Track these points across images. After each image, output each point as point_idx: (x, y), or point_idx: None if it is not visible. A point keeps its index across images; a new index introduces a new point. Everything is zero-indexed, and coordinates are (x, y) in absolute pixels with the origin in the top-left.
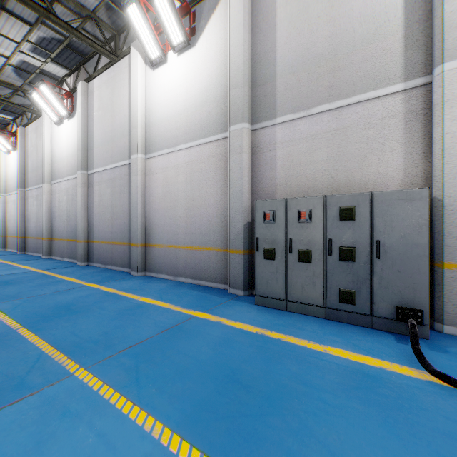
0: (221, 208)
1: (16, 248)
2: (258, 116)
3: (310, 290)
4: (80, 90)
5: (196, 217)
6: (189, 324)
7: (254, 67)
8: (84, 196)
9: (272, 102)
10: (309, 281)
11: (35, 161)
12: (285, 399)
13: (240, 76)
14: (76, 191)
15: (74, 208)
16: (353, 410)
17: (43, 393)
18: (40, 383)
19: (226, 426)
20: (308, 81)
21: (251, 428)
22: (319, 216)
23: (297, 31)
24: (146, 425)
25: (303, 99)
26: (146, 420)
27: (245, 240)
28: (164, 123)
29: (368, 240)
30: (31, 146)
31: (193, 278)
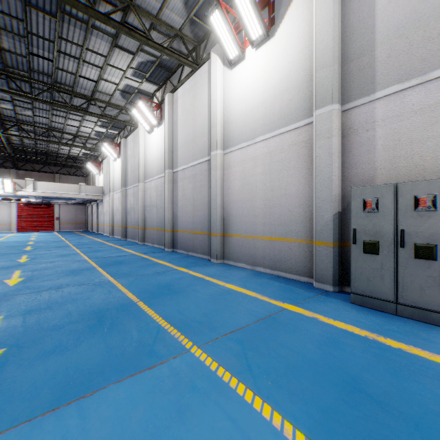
0: (303, 198)
1: (119, 235)
2: (351, 94)
3: (432, 294)
4: (167, 101)
5: (276, 207)
6: (283, 316)
7: (345, 41)
8: (170, 191)
9: (369, 75)
10: (431, 283)
11: (133, 165)
12: None
13: (328, 55)
14: (164, 187)
15: (162, 202)
16: None
17: (170, 363)
18: (165, 354)
19: None
20: (422, 41)
21: None
22: None
23: None
24: (274, 420)
25: (415, 64)
26: (273, 415)
27: (334, 232)
28: (242, 118)
29: None
30: (130, 153)
31: (272, 268)
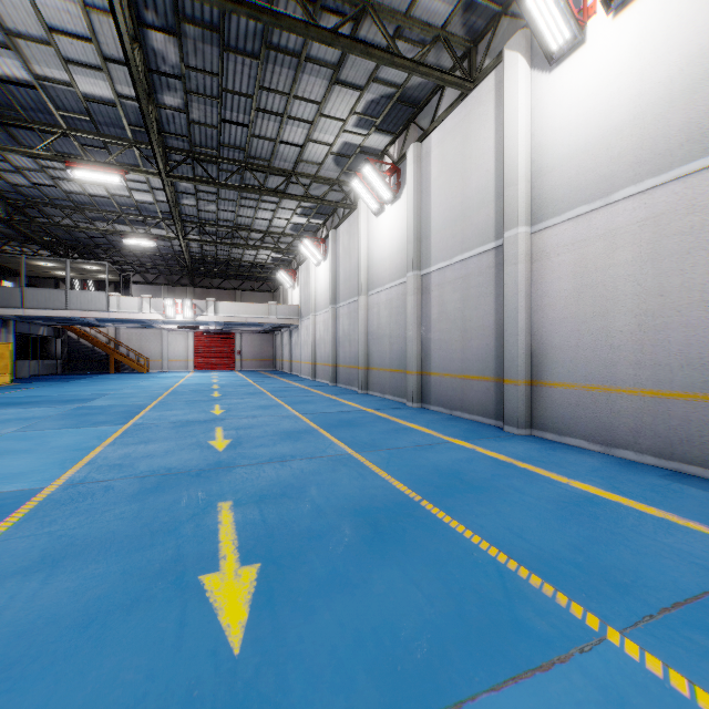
0: None
1: (325, 378)
2: None
3: None
4: (411, 156)
5: (671, 330)
6: None
7: None
8: (417, 307)
9: None
10: None
11: (347, 269)
12: None
13: None
14: (403, 301)
15: (400, 326)
16: None
17: (582, 665)
18: (553, 636)
19: None
20: None
21: None
22: None
23: None
24: None
25: None
26: None
27: None
28: (577, 159)
29: None
30: (343, 251)
31: (660, 455)
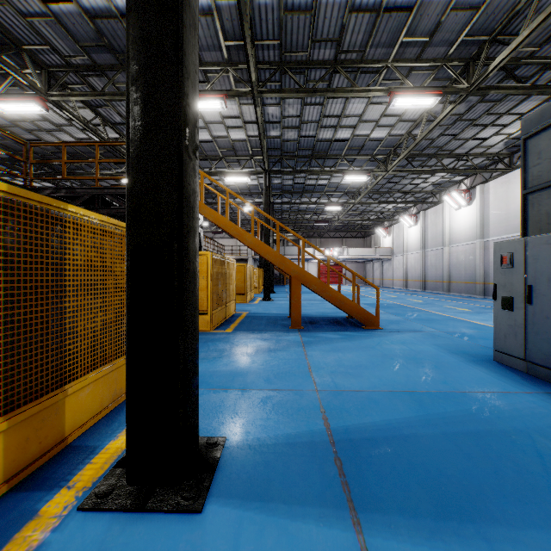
0: None
1: (415, 288)
2: None
3: None
4: (478, 190)
5: None
6: None
7: None
8: (481, 255)
9: None
10: None
11: (434, 232)
12: None
13: None
14: (473, 251)
15: (471, 263)
16: None
17: None
18: None
19: None
20: None
21: None
22: None
23: None
24: None
25: None
26: None
27: None
28: None
29: None
30: (430, 223)
31: None
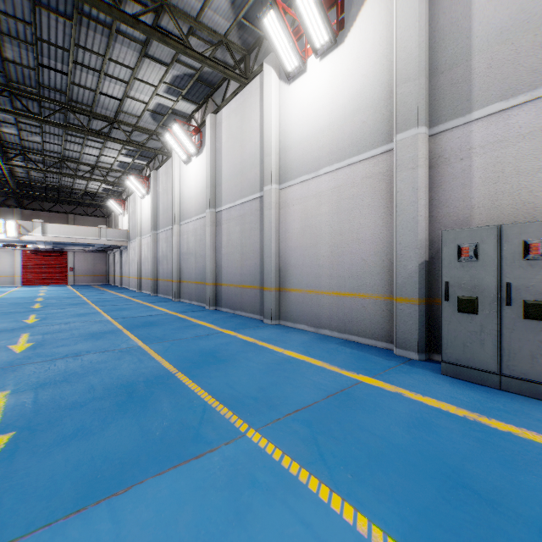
0: (380, 244)
1: (148, 290)
2: (441, 114)
3: None
4: (208, 123)
5: (345, 255)
6: (359, 391)
7: (434, 49)
8: (212, 235)
9: (464, 91)
10: None
11: (165, 203)
12: None
13: (412, 66)
14: (204, 230)
15: (202, 249)
16: None
17: (222, 451)
18: (215, 439)
19: None
20: (532, 48)
21: None
22: None
23: None
24: (359, 525)
25: (522, 76)
26: (357, 518)
27: (420, 286)
28: (303, 144)
29: None
30: (162, 189)
31: (340, 331)
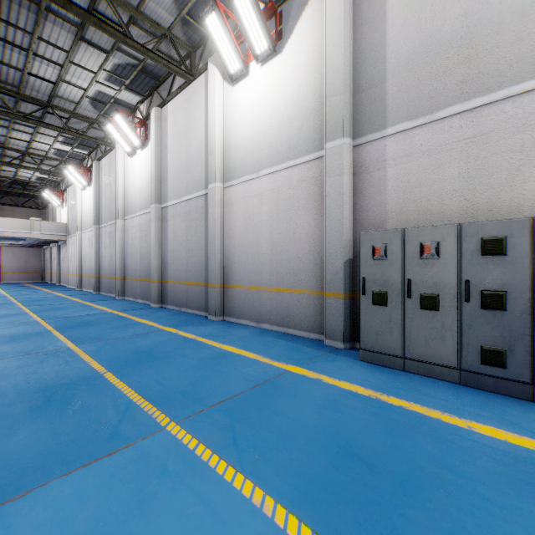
0: (313, 243)
1: (90, 288)
2: (362, 127)
3: (437, 346)
4: (154, 117)
5: (283, 253)
6: (284, 380)
7: (357, 68)
8: (158, 231)
9: (381, 109)
10: (436, 334)
11: (108, 196)
12: (426, 487)
13: (339, 81)
14: (150, 226)
15: (147, 245)
16: (529, 515)
17: (138, 446)
18: (133, 435)
19: (353, 513)
20: (430, 78)
21: (387, 520)
22: (450, 250)
23: (415, 15)
24: (255, 498)
25: (423, 101)
26: (254, 492)
27: (345, 281)
28: (245, 145)
29: (525, 283)
30: (105, 181)
31: (279, 325)
